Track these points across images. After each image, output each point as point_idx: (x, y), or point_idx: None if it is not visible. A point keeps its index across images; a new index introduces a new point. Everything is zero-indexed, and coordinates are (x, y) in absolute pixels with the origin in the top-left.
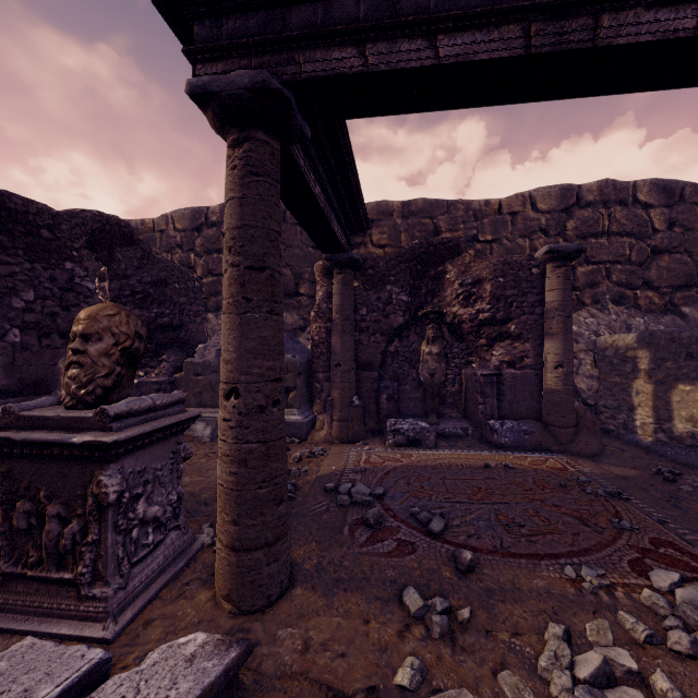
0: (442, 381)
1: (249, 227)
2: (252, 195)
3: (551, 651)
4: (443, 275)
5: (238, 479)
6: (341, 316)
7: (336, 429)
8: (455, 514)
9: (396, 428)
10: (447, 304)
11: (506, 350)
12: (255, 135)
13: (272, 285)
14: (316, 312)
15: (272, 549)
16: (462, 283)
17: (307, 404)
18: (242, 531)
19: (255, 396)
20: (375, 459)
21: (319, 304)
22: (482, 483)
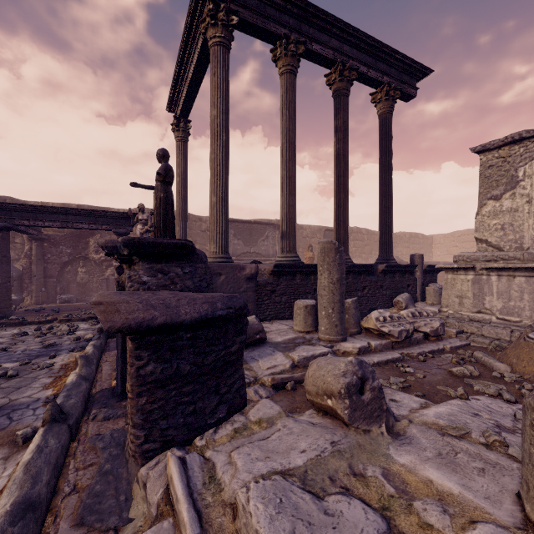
0: (87, 282)
1: (3, 249)
2: (3, 243)
3: (64, 315)
4: (89, 242)
5: (0, 296)
6: (37, 258)
7: (34, 300)
8: (64, 309)
9: (60, 297)
10: (91, 253)
11: (112, 270)
12: (4, 232)
13: (8, 260)
14: (25, 255)
15: (8, 309)
16: (95, 246)
17: (20, 293)
18: (1, 305)
19: (4, 280)
20: (48, 306)
21: (26, 252)
22: (80, 305)
